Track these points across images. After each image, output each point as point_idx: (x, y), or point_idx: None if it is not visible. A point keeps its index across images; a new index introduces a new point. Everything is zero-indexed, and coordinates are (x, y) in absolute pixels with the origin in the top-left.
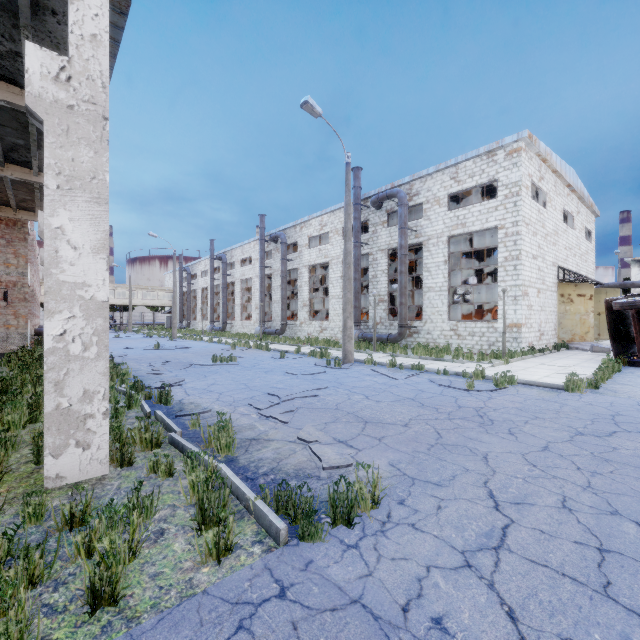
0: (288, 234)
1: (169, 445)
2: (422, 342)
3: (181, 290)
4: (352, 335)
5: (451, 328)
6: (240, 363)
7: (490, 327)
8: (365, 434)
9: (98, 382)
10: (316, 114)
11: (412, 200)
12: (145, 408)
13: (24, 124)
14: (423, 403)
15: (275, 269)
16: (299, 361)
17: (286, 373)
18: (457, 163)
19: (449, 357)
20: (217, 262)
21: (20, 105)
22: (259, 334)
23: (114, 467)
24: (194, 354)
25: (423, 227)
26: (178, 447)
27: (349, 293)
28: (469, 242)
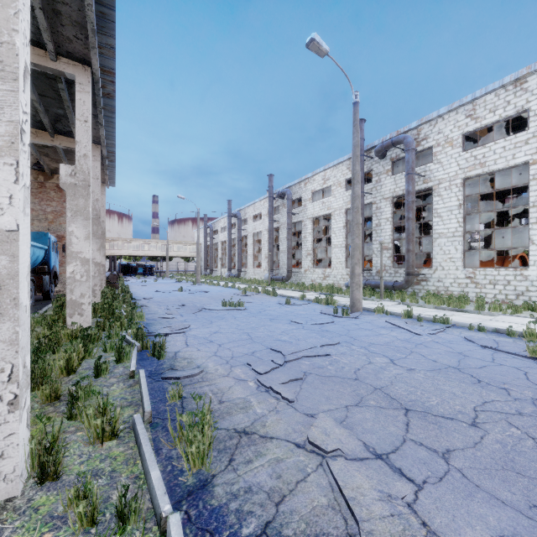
0: (293, 190)
1: (131, 433)
2: (431, 290)
3: (206, 243)
4: (360, 282)
5: (467, 276)
6: (247, 308)
7: (518, 275)
8: (414, 440)
9: (1, 355)
10: (322, 52)
11: (420, 145)
12: (130, 365)
13: (58, 92)
14: (478, 377)
15: (282, 222)
16: (304, 308)
17: (291, 321)
18: (474, 99)
19: (469, 307)
20: (233, 219)
21: (45, 66)
22: (268, 280)
23: (34, 479)
24: (209, 298)
25: (432, 171)
26: (137, 443)
27: (357, 238)
28: (476, 189)
